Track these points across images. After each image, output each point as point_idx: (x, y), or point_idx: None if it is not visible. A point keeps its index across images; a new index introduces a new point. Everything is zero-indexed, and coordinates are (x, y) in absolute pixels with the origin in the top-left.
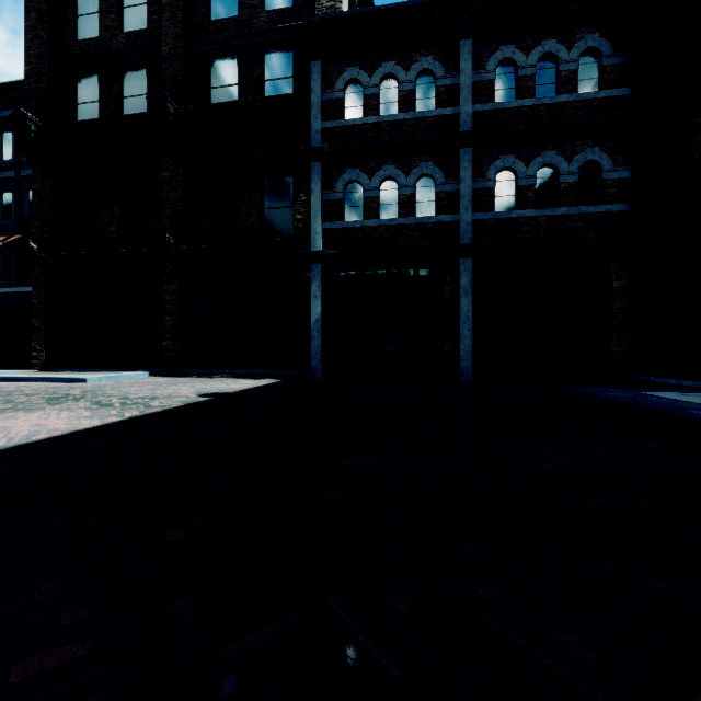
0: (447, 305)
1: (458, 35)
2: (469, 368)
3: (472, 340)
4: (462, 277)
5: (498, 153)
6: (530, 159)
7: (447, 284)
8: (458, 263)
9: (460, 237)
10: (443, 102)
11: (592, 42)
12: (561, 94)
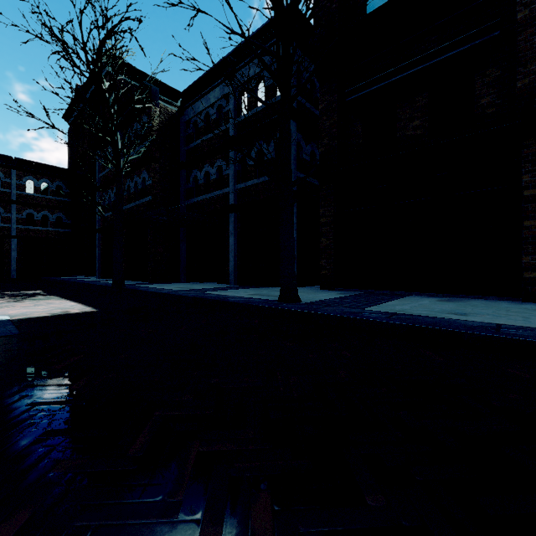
0: (6, 253)
1: (11, 168)
2: (15, 274)
3: (17, 265)
4: (13, 245)
5: (27, 208)
6: (39, 212)
7: (6, 247)
8: (11, 240)
9: (12, 232)
10: (4, 186)
11: (60, 184)
12: (50, 195)
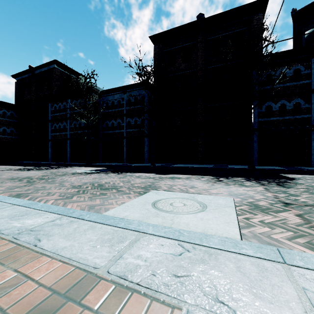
0: None
1: None
2: None
3: None
4: None
5: None
6: (1, 127)
7: None
8: None
9: None
10: None
11: (12, 112)
12: (7, 118)
